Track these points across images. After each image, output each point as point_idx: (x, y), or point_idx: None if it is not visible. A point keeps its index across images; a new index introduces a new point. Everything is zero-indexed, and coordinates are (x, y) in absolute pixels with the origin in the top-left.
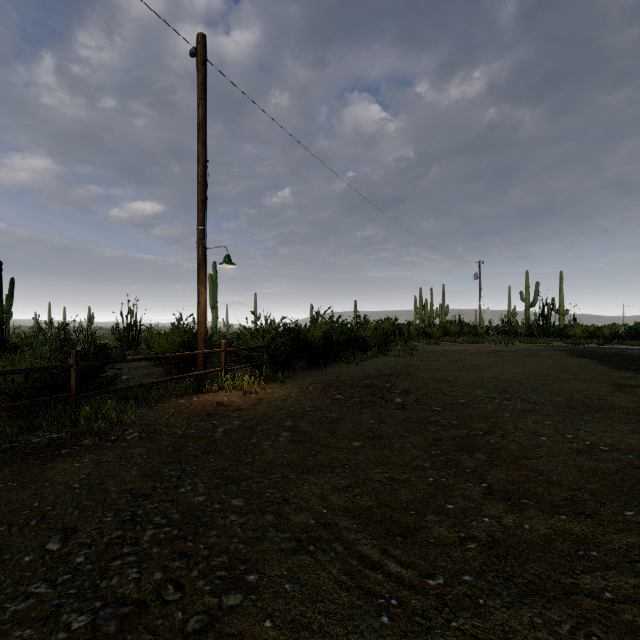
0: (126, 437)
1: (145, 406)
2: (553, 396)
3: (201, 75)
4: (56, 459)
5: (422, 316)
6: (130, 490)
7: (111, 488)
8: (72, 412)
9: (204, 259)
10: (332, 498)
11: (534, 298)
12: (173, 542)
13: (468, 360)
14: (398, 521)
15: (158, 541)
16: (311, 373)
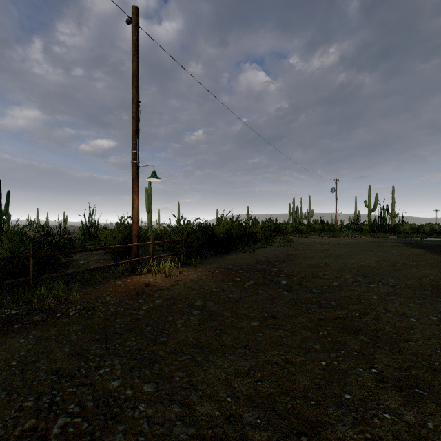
0: (69, 314)
1: (90, 286)
2: (406, 280)
3: (134, 37)
4: (8, 334)
5: (295, 218)
6: (57, 370)
7: (42, 367)
8: (30, 292)
9: (137, 175)
10: (235, 384)
11: (374, 205)
12: (79, 440)
13: (332, 250)
14: (300, 414)
15: (66, 437)
16: (217, 259)
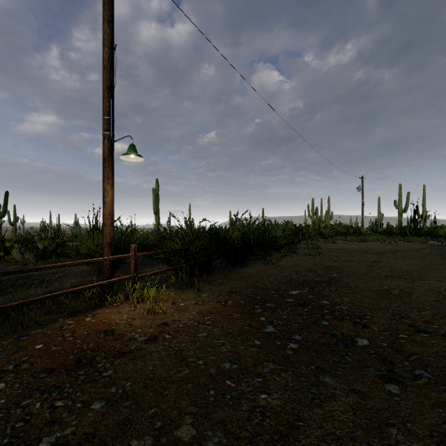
0: None
1: (15, 333)
2: None
3: None
4: None
5: (314, 220)
6: None
7: None
8: None
9: (110, 153)
10: None
11: (406, 205)
12: None
13: (385, 262)
14: None
15: None
16: (230, 275)
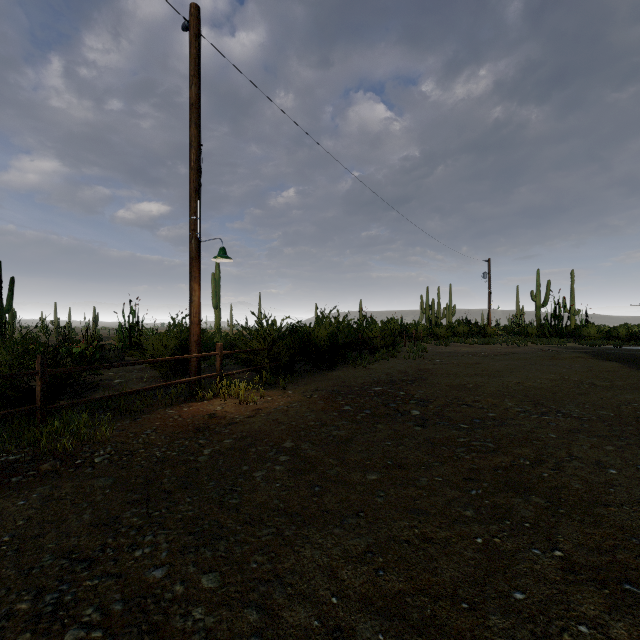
0: (94, 460)
1: (128, 417)
2: (598, 409)
3: (194, 50)
4: (0, 492)
5: (429, 316)
6: (70, 550)
7: (48, 545)
8: (37, 427)
9: (197, 253)
10: (344, 575)
11: (545, 297)
12: None
13: (485, 363)
14: (445, 625)
15: None
16: (315, 377)
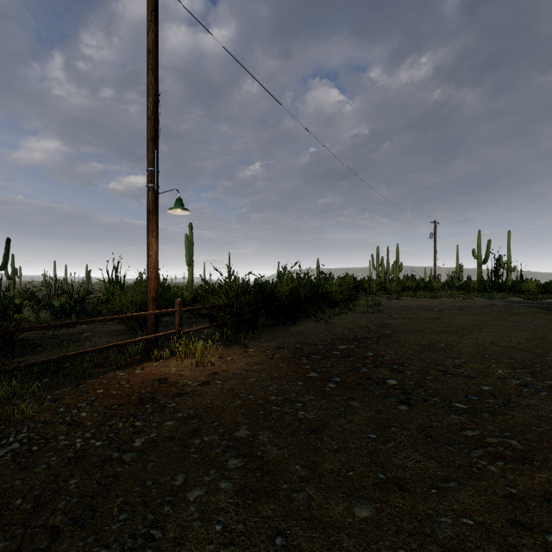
0: None
1: (71, 382)
2: None
3: None
4: None
5: (379, 272)
6: None
7: None
8: None
9: (155, 206)
10: None
11: (486, 255)
12: None
13: (445, 318)
14: None
15: None
16: (278, 333)
